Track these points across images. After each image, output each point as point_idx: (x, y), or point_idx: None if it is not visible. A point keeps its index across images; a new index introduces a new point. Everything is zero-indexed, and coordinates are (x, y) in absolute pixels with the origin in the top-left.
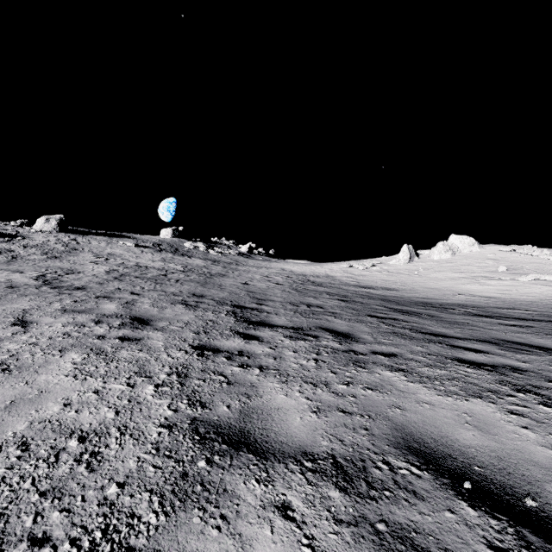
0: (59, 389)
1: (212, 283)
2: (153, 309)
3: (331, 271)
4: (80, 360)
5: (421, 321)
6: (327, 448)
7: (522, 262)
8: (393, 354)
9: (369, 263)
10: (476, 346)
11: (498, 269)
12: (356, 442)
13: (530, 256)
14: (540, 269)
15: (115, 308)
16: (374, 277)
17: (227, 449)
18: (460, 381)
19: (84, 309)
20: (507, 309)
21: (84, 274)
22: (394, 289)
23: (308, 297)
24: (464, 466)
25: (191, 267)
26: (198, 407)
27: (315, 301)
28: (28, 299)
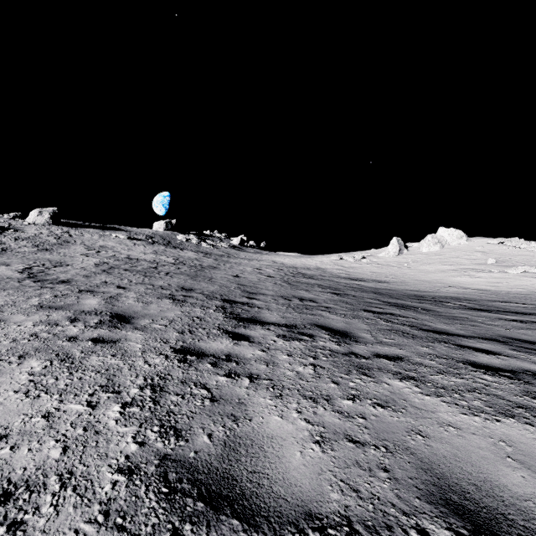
0: (1, 412)
1: (203, 276)
2: (138, 304)
3: (322, 263)
4: (39, 370)
5: (419, 316)
6: (338, 504)
7: (510, 255)
8: (399, 357)
9: (359, 255)
10: (485, 345)
11: (487, 261)
12: (376, 494)
13: (518, 249)
14: (529, 261)
15: (96, 303)
16: (364, 269)
17: (203, 511)
18: (482, 393)
19: (62, 304)
20: (502, 302)
21: (72, 267)
22: (385, 281)
23: (300, 291)
24: (528, 535)
25: (182, 260)
26: (172, 437)
27: (307, 294)
28: (6, 294)
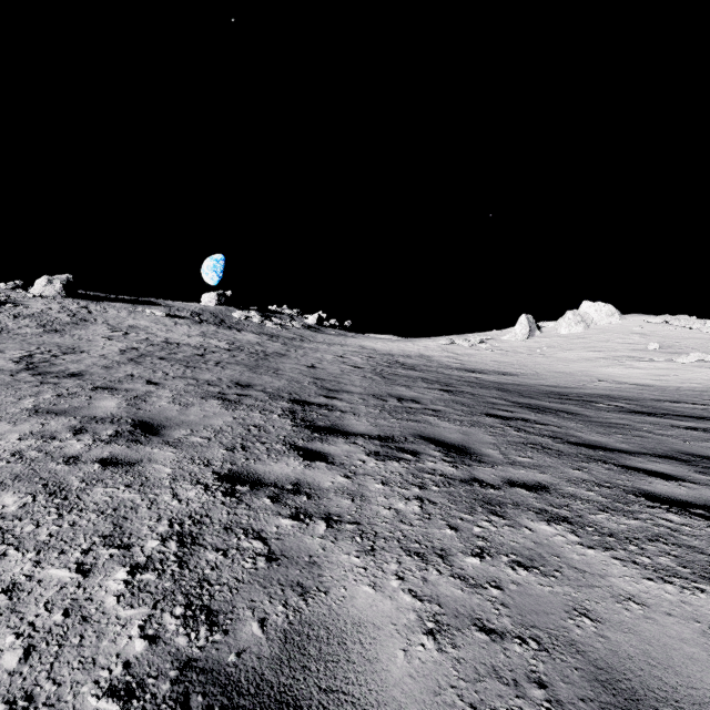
0: None
1: (266, 366)
2: (173, 407)
3: (426, 349)
4: (14, 510)
5: (562, 422)
6: None
7: (678, 338)
8: (541, 485)
9: (476, 339)
10: (660, 466)
11: (648, 347)
12: None
13: (689, 330)
14: (703, 347)
15: (114, 406)
16: (484, 357)
17: None
18: (669, 543)
19: (66, 408)
20: (671, 402)
21: (88, 354)
22: (511, 373)
23: (398, 387)
24: None
25: (239, 344)
26: (202, 626)
27: (408, 392)
28: None
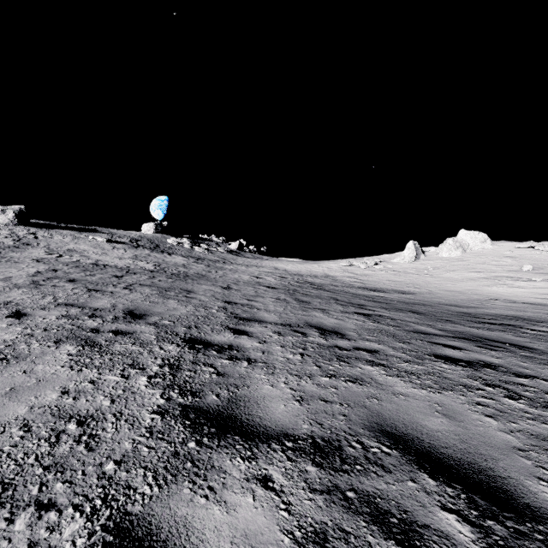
0: None
1: (179, 288)
2: None
3: (330, 270)
4: None
5: (540, 369)
6: None
7: (546, 260)
8: None
9: (371, 261)
10: None
11: (523, 268)
12: None
13: None
14: None
15: None
16: (380, 277)
17: None
18: None
19: None
20: None
21: None
22: (409, 292)
23: (314, 311)
24: None
25: (164, 266)
26: None
27: (326, 319)
28: None
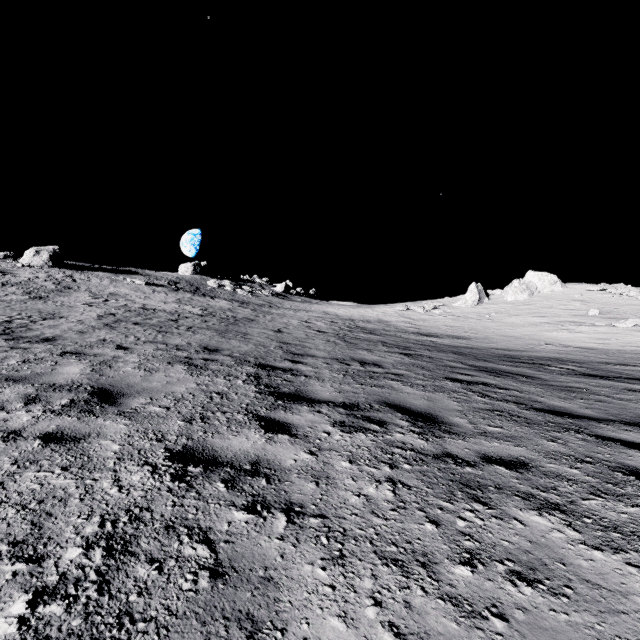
0: None
1: (235, 331)
2: (137, 373)
3: (384, 314)
4: None
5: (522, 387)
6: None
7: (616, 304)
8: (520, 461)
9: (430, 305)
10: (633, 436)
11: (589, 313)
12: None
13: (626, 297)
14: (639, 313)
15: (77, 372)
16: (437, 322)
17: None
18: None
19: (27, 374)
20: (618, 365)
21: (66, 320)
22: (464, 337)
23: (360, 351)
24: None
25: (211, 310)
26: None
27: (370, 356)
28: None
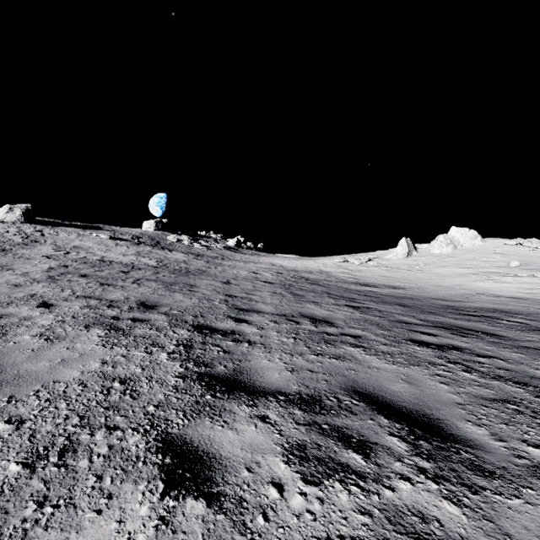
0: None
1: (183, 283)
2: (32, 344)
3: (325, 266)
4: None
5: (500, 352)
6: None
7: (533, 257)
8: None
9: (365, 257)
10: None
11: (510, 264)
12: None
13: None
14: None
15: None
16: (373, 273)
17: None
18: None
19: None
20: None
21: (11, 272)
22: (400, 287)
23: (307, 304)
24: None
25: (166, 262)
26: None
27: (318, 310)
28: None
